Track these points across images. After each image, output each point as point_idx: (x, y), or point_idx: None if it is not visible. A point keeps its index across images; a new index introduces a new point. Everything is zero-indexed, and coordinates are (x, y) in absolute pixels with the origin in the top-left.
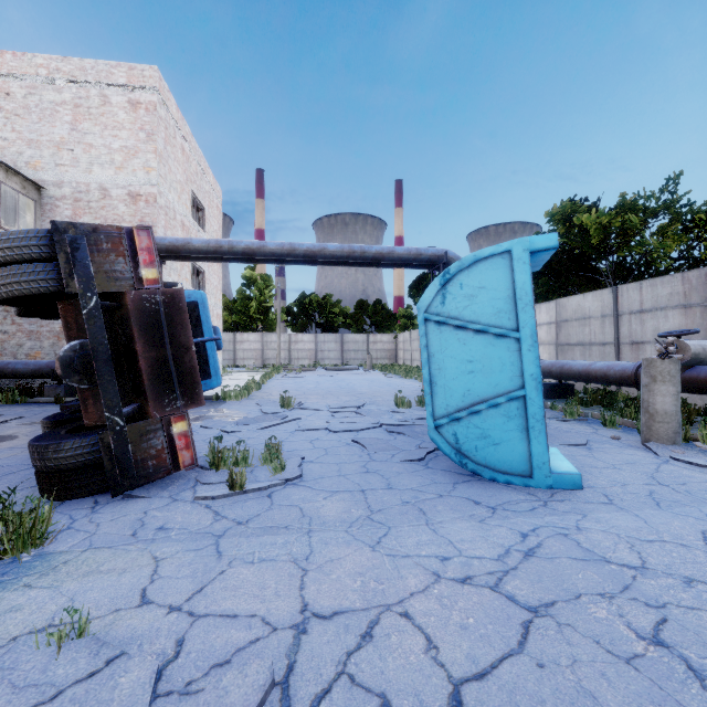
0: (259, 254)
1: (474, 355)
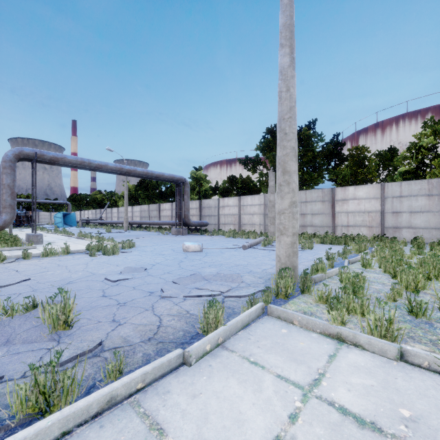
0: (25, 202)
1: (58, 219)
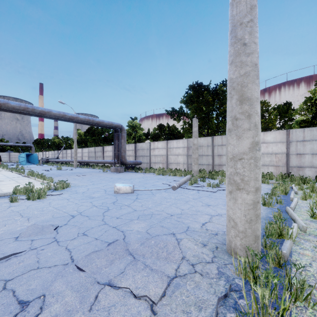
0: None
1: (22, 158)
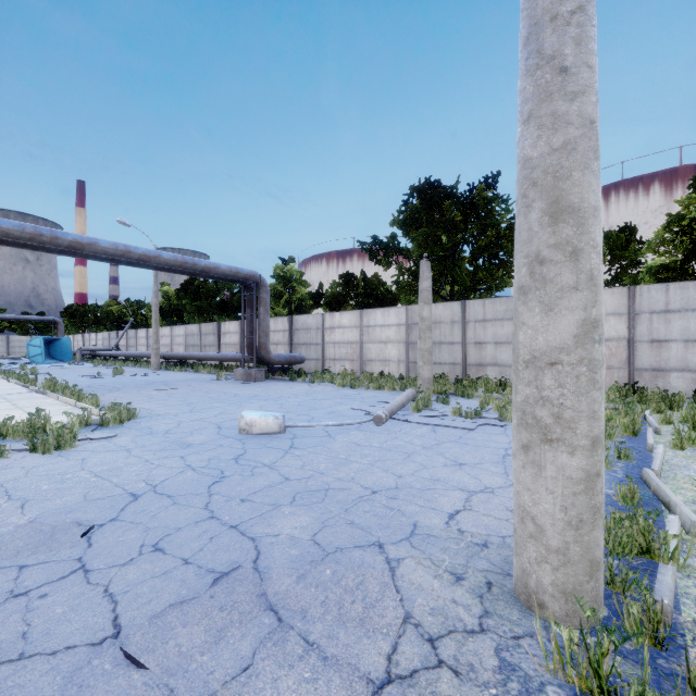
0: None
1: (36, 349)
